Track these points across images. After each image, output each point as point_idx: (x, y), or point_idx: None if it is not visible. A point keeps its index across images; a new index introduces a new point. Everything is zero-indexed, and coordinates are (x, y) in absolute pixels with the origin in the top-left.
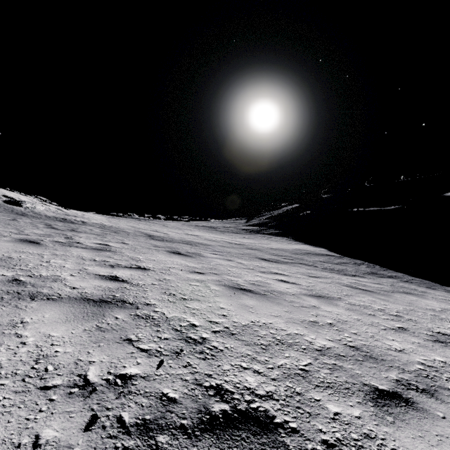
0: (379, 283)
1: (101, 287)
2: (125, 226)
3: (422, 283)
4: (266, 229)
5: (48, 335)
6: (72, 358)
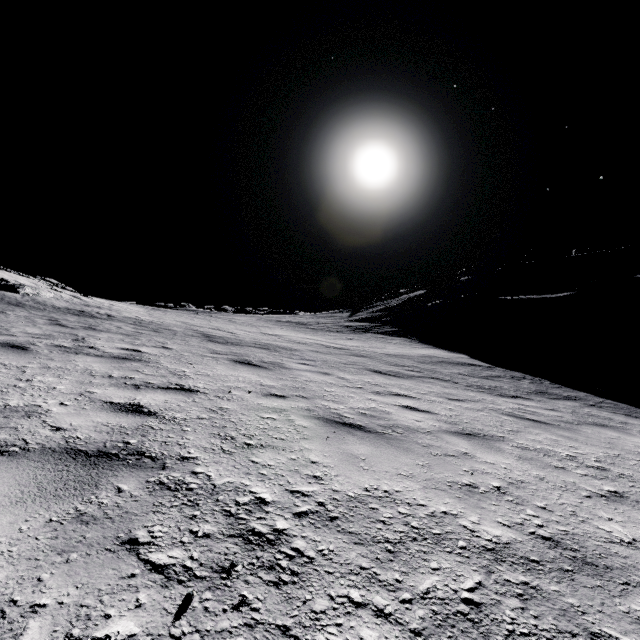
0: (554, 408)
1: (107, 427)
2: (172, 321)
3: (617, 407)
4: (378, 326)
5: None
6: None
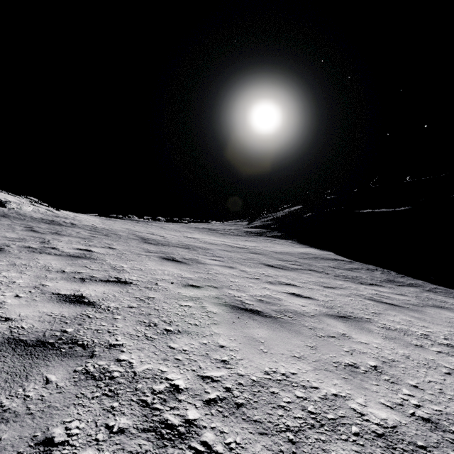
0: (402, 293)
1: (50, 316)
2: (119, 228)
3: (447, 292)
4: (268, 231)
5: None
6: None
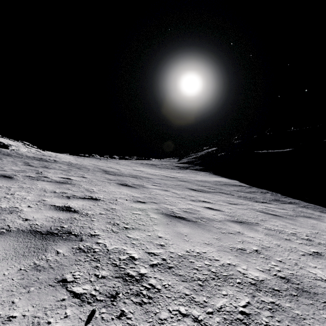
0: (283, 208)
1: (52, 218)
2: (87, 163)
3: (315, 207)
4: (193, 166)
5: None
6: None
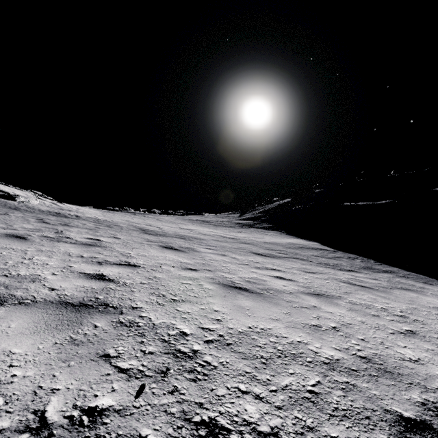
0: (375, 278)
1: (84, 288)
2: (119, 220)
3: (418, 278)
4: (259, 223)
5: (8, 351)
6: (31, 385)
